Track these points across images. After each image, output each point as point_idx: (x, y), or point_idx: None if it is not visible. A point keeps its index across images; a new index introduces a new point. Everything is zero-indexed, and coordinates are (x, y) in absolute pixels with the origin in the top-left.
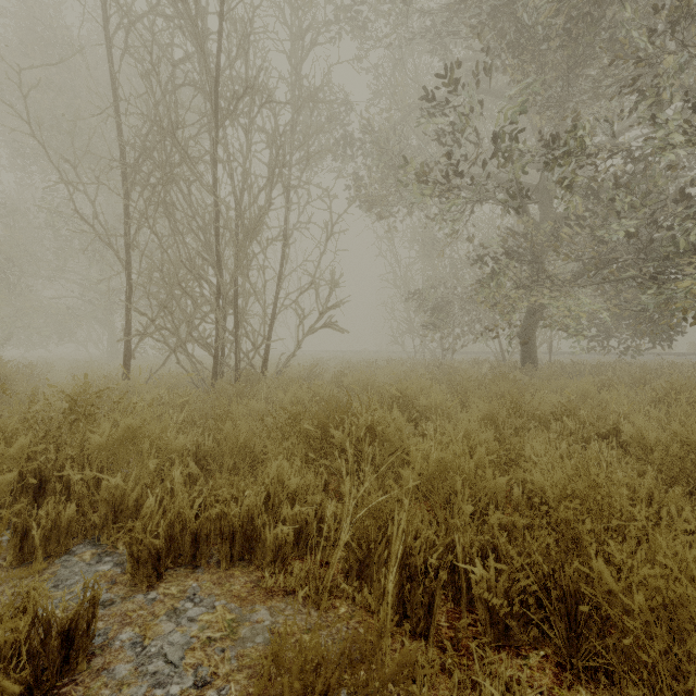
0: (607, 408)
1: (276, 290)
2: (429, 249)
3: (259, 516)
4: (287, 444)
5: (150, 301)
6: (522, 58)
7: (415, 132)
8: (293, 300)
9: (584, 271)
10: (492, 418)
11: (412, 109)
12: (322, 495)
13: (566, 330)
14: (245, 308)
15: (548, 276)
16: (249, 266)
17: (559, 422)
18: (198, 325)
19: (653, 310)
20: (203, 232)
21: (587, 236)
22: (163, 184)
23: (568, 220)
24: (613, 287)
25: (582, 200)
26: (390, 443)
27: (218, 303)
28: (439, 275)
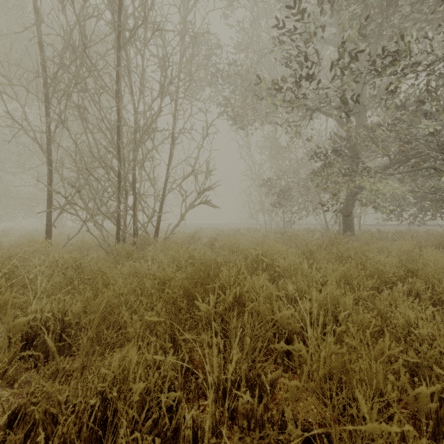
0: (440, 269)
1: (166, 177)
2: (275, 153)
3: (94, 428)
4: (152, 313)
5: (63, 182)
6: (350, 1)
7: (267, 70)
8: (178, 184)
9: (390, 164)
10: (345, 279)
11: (264, 53)
12: (180, 392)
13: (376, 207)
14: (139, 188)
15: (365, 168)
16: (145, 158)
17: (405, 283)
18: (106, 202)
19: (441, 192)
20: (109, 131)
21: (394, 138)
22: (69, 86)
23: (381, 125)
24: (410, 176)
25: (387, 114)
26: (260, 314)
27: (119, 185)
28: (282, 171)
